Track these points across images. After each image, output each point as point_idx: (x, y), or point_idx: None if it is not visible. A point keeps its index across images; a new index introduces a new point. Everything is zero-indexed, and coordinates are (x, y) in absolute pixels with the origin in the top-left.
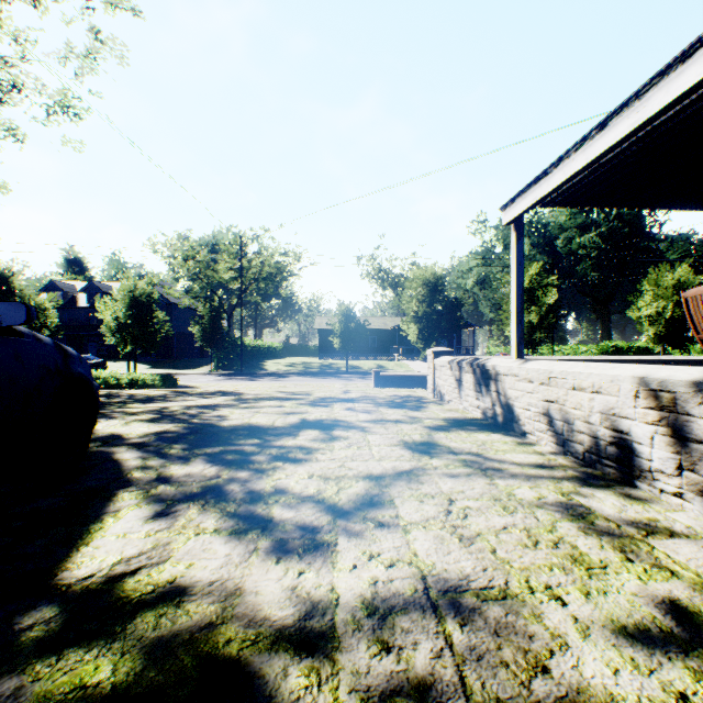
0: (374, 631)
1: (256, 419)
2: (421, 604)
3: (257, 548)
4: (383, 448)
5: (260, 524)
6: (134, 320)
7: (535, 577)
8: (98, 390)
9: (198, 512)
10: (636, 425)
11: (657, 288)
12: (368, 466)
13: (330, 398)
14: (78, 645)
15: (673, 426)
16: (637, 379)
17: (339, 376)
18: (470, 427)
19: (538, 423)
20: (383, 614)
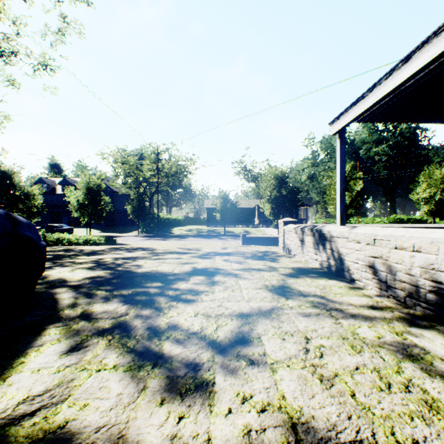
0: None
1: (161, 267)
2: None
3: (145, 387)
4: (251, 291)
5: (152, 360)
6: (89, 201)
7: (399, 428)
8: (44, 248)
9: (104, 347)
10: None
11: (429, 180)
12: (240, 306)
13: (213, 252)
14: None
15: None
16: None
17: (220, 237)
18: (312, 275)
19: (365, 273)
20: None
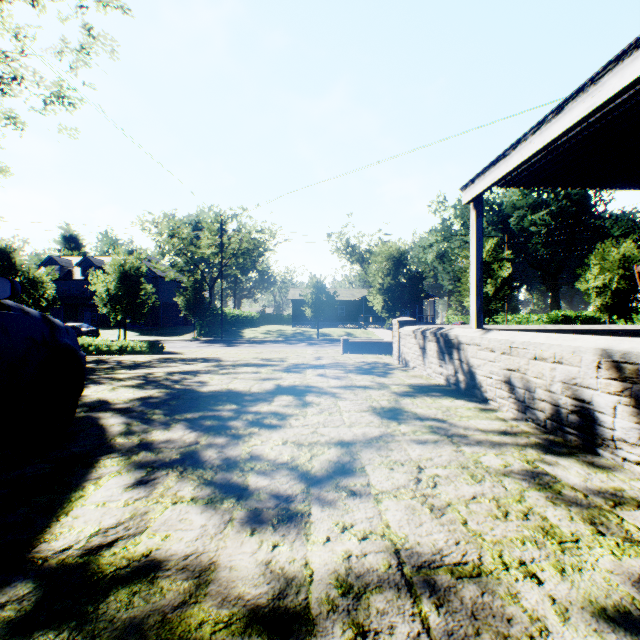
0: (348, 612)
1: (234, 384)
2: (395, 582)
3: (232, 519)
4: (353, 414)
5: (236, 492)
6: (124, 291)
7: (508, 551)
8: (84, 359)
9: (176, 479)
10: (598, 395)
11: (603, 262)
12: (339, 432)
13: (302, 364)
14: (49, 627)
15: (637, 397)
16: (599, 351)
17: (311, 342)
18: (434, 393)
19: (500, 390)
20: (358, 593)
